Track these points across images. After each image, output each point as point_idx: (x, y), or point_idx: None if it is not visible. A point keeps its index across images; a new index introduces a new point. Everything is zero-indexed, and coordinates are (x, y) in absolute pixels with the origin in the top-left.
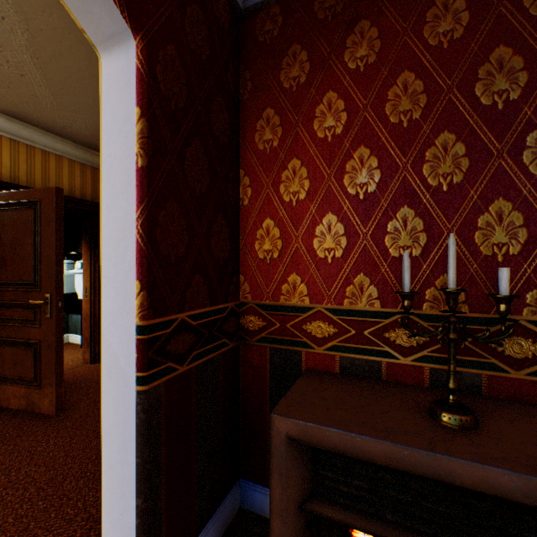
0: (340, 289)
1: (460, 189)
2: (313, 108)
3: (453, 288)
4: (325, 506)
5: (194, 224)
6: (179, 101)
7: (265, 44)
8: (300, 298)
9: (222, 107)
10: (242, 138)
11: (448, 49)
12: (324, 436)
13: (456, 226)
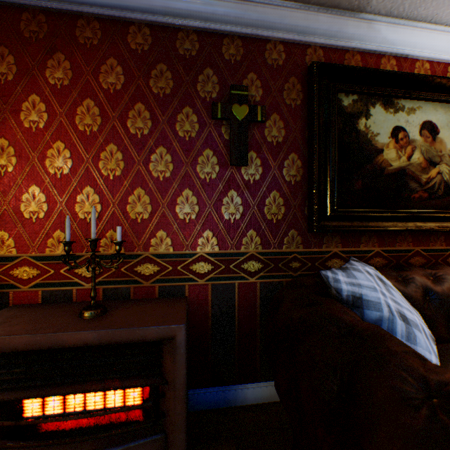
0: (43, 241)
1: (120, 179)
2: (20, 103)
3: (94, 238)
4: None
5: None
6: None
7: None
8: (9, 250)
9: None
10: None
11: (114, 94)
12: None
13: (119, 201)
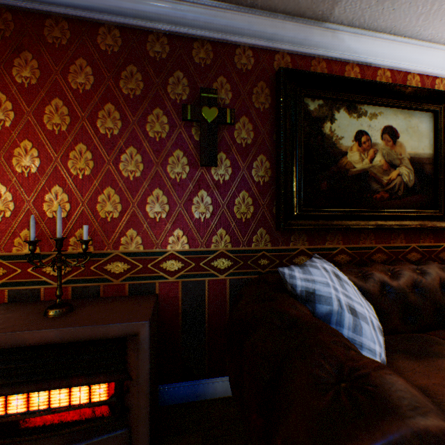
0: (9, 240)
1: (90, 178)
2: None
3: (60, 237)
4: None
5: None
6: None
7: None
8: None
9: None
10: None
11: (83, 94)
12: None
13: (88, 200)
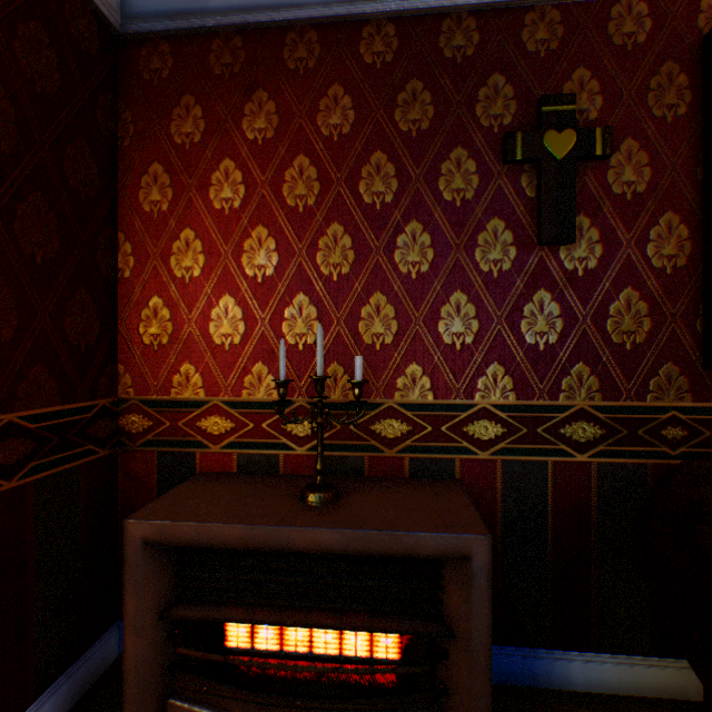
0: (238, 379)
1: (348, 280)
2: (209, 174)
3: (321, 375)
4: (189, 608)
5: (33, 300)
6: (6, 144)
7: (153, 84)
8: (195, 391)
9: (87, 153)
10: (123, 194)
11: (339, 143)
12: (182, 532)
13: (345, 316)
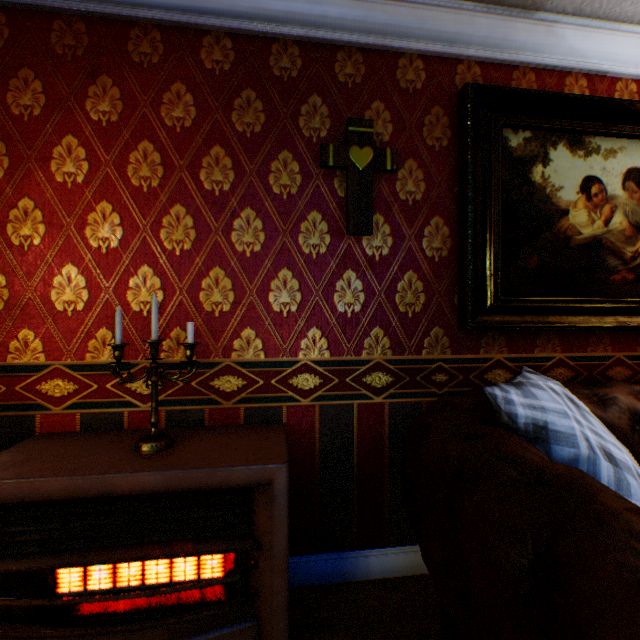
0: (82, 343)
1: (190, 255)
2: (51, 147)
3: (155, 339)
4: (13, 562)
5: None
6: None
7: None
8: (35, 355)
9: None
10: None
11: (182, 134)
12: (2, 490)
13: (188, 287)
